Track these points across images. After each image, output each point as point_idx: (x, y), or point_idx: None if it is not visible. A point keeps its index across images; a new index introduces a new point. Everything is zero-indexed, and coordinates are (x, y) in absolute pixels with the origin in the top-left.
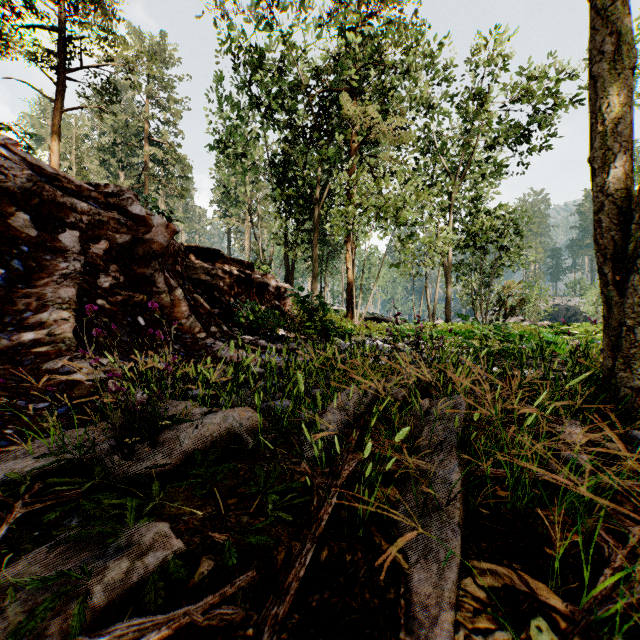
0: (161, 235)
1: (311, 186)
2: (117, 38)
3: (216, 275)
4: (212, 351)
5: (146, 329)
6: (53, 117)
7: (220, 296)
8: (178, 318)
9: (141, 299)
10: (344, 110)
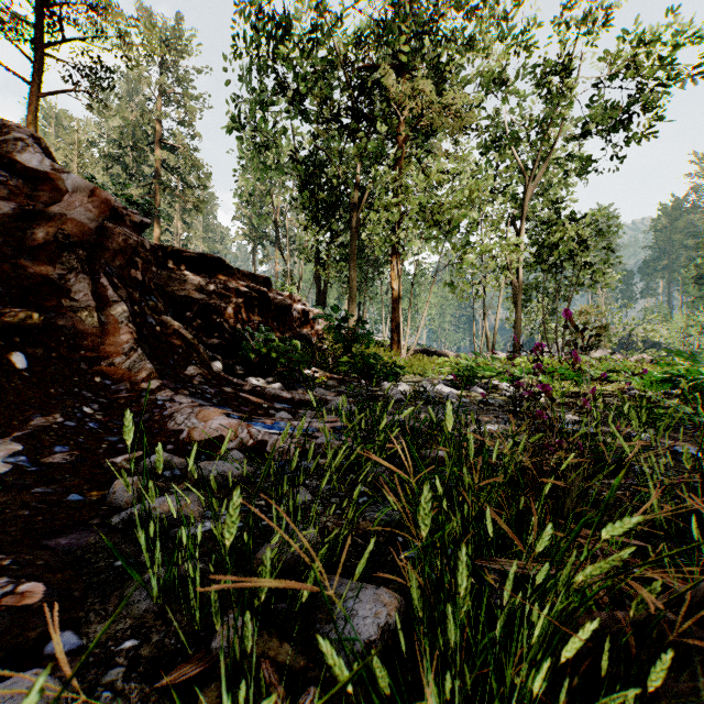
0: (80, 207)
1: (347, 187)
2: (107, 4)
3: (215, 292)
4: (160, 416)
5: (27, 376)
6: (29, 103)
7: (221, 321)
8: (109, 354)
9: (22, 319)
10: (389, 89)
